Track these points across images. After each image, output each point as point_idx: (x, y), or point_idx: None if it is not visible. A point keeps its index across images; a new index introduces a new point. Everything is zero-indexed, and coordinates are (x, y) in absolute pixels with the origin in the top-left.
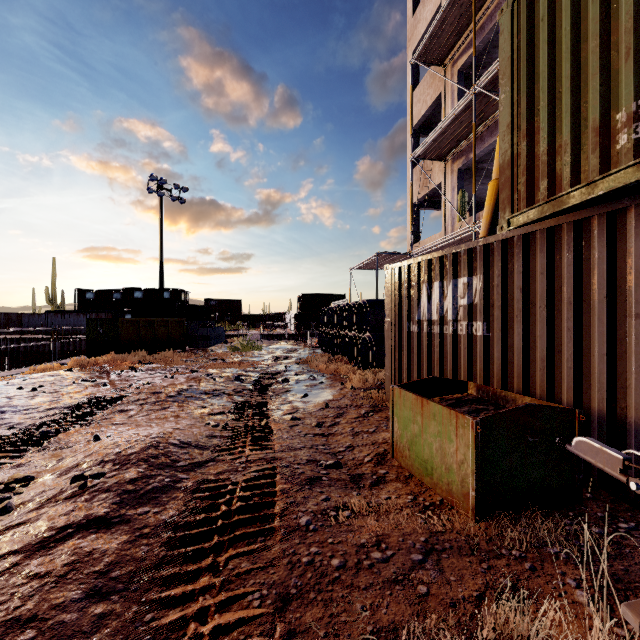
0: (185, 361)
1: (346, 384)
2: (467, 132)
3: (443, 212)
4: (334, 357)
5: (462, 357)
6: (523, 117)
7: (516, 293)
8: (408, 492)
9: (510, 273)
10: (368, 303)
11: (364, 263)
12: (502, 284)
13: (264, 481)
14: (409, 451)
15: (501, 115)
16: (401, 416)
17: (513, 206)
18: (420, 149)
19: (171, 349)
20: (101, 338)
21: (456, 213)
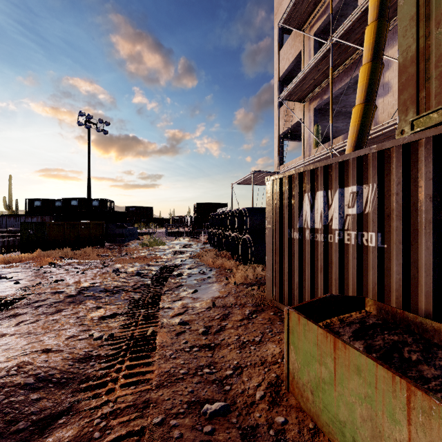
0: (101, 256)
1: (230, 280)
2: (322, 78)
3: (302, 141)
4: (220, 252)
5: (350, 267)
6: (436, 1)
7: (424, 202)
8: None
9: (413, 180)
10: (247, 210)
11: (243, 179)
12: (403, 192)
13: None
14: (313, 395)
15: (401, 9)
16: (300, 347)
17: (419, 106)
18: (286, 92)
19: (90, 246)
20: (31, 238)
21: (312, 142)
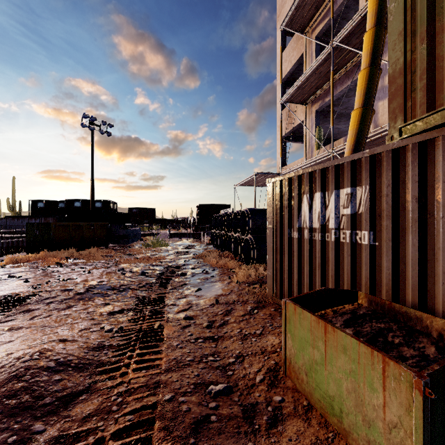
0: (106, 256)
1: (233, 278)
2: (324, 81)
3: (304, 143)
4: (223, 253)
5: (345, 264)
6: (421, 19)
7: (410, 203)
8: (313, 440)
9: (402, 183)
10: (249, 211)
11: (245, 181)
12: (392, 194)
13: (137, 436)
14: (307, 376)
15: (391, 25)
16: (296, 334)
17: (406, 114)
18: (288, 94)
19: (95, 247)
20: (37, 238)
21: (314, 143)
